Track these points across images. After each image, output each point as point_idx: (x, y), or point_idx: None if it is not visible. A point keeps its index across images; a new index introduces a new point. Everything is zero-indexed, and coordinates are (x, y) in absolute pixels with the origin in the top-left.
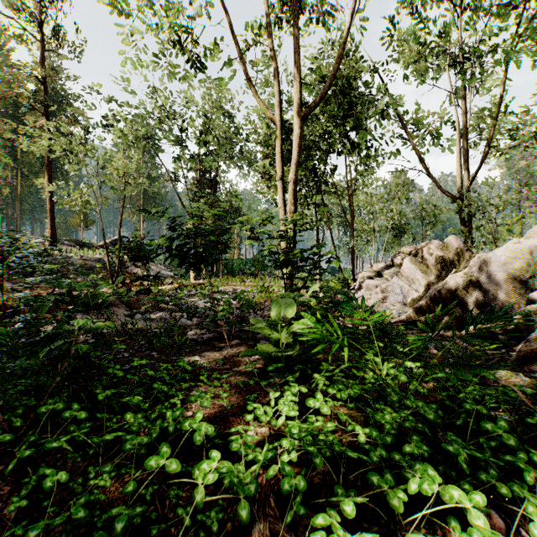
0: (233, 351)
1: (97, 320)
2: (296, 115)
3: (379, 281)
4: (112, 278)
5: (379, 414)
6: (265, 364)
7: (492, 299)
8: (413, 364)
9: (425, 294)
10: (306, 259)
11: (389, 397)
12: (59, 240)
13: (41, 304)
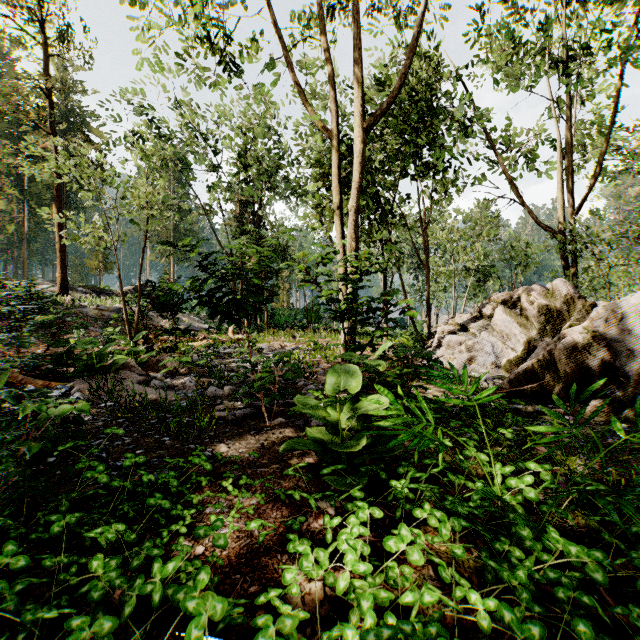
0: (275, 435)
1: (65, 401)
2: (358, 126)
3: (464, 337)
4: (129, 332)
5: (504, 563)
6: (318, 458)
7: (625, 362)
8: (539, 467)
9: (525, 353)
10: (372, 309)
11: (515, 529)
12: (72, 286)
13: (3, 372)
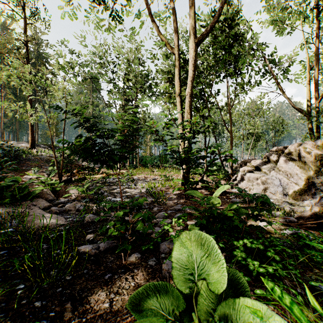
0: (126, 283)
1: None
2: (192, 41)
3: (259, 174)
4: (58, 170)
5: None
6: None
7: None
8: None
9: (306, 187)
10: (203, 157)
11: None
12: (38, 144)
13: None
